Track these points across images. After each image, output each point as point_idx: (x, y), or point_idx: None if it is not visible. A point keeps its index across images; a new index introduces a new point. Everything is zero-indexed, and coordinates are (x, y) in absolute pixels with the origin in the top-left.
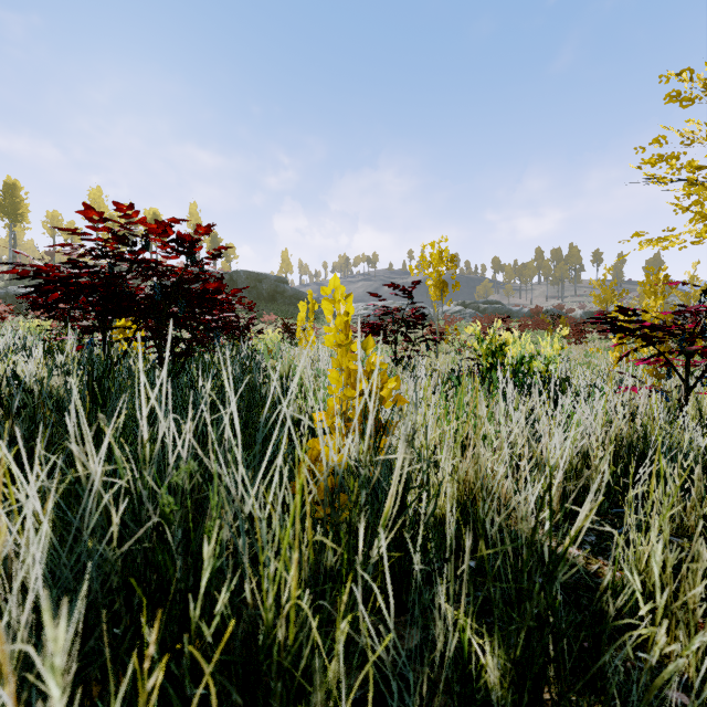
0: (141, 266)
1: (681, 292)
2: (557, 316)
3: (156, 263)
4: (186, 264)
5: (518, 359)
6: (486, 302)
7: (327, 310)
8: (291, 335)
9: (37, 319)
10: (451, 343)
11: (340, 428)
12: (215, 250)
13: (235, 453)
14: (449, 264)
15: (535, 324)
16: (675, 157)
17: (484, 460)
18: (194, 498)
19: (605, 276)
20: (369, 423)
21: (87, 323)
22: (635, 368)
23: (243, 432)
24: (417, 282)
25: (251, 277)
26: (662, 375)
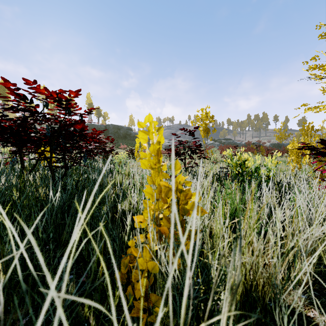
0: (37, 115)
1: (316, 134)
2: (258, 145)
3: (53, 116)
4: (64, 114)
5: (252, 168)
6: (225, 139)
7: (142, 140)
8: (133, 154)
9: (10, 147)
10: (209, 158)
11: (153, 235)
12: (89, 110)
13: (34, 295)
14: (210, 119)
15: (248, 149)
16: (323, 66)
17: (256, 246)
18: (10, 320)
19: (281, 127)
20: (186, 285)
21: (14, 149)
22: (316, 173)
23: (89, 222)
24: (196, 127)
25: (115, 127)
26: (324, 176)
